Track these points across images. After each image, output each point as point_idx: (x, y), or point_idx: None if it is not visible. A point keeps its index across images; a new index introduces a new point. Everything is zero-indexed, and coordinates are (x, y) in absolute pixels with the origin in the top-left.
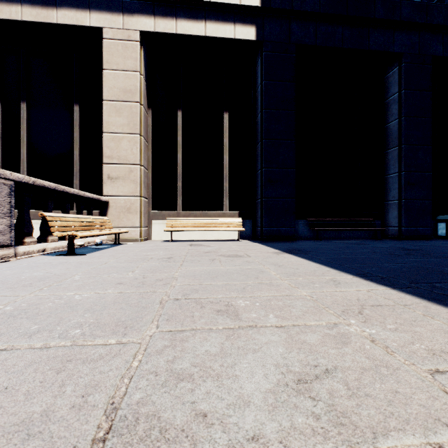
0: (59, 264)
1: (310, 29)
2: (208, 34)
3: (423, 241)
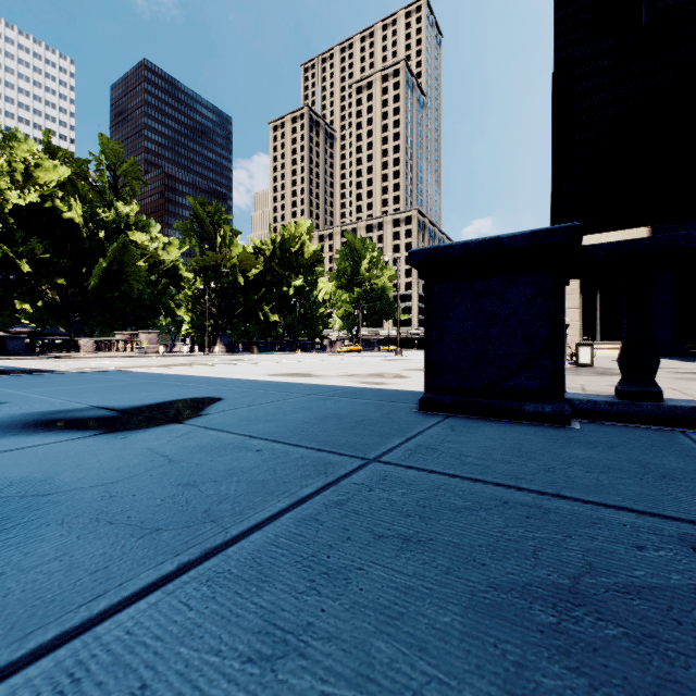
0: None
1: None
2: None
3: None
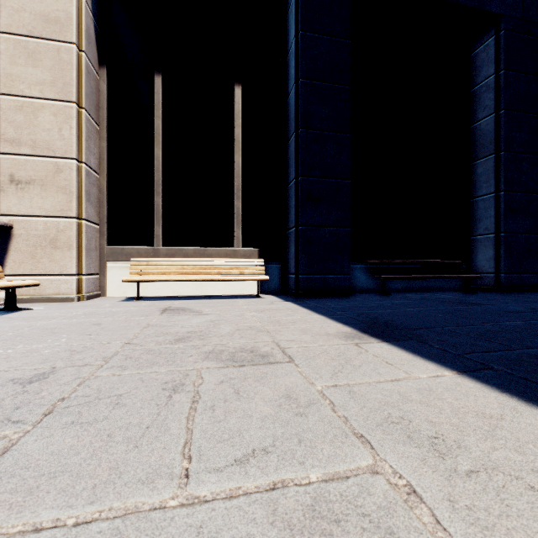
0: None
1: None
2: None
3: None
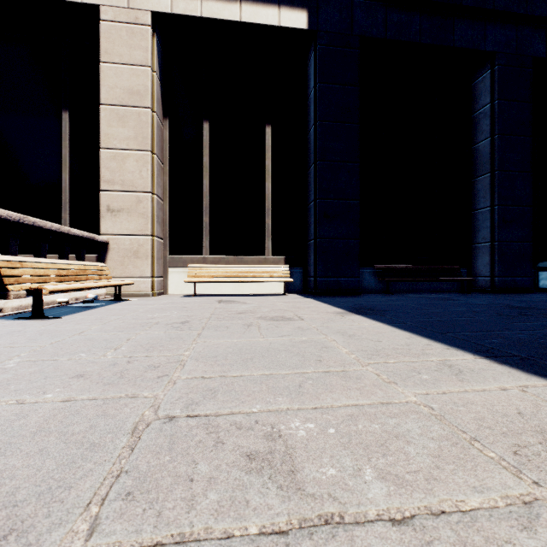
0: (5, 336)
1: (378, 17)
2: (244, 19)
3: (524, 296)
